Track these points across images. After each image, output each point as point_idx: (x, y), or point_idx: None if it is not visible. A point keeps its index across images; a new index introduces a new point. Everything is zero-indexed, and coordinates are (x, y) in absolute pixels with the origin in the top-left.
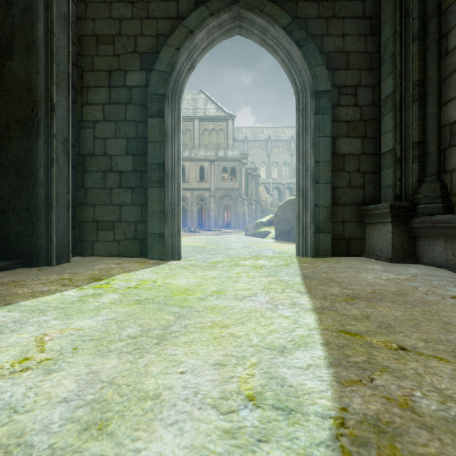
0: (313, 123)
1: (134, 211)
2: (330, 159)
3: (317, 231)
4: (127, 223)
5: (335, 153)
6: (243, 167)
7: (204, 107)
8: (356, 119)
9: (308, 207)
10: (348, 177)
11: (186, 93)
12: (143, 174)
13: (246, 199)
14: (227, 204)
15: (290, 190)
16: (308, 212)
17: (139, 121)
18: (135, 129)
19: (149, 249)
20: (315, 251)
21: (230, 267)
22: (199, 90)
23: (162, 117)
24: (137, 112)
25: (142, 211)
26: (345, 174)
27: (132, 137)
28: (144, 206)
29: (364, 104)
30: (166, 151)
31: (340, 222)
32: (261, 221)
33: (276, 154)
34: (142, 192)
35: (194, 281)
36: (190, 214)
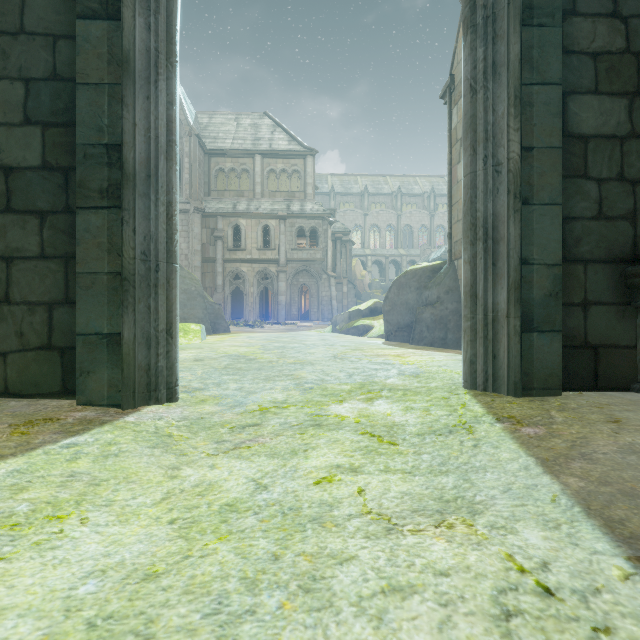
0: (519, 47)
1: (45, 276)
2: (558, 142)
3: (526, 327)
4: (26, 306)
5: (566, 132)
6: (329, 228)
7: (269, 138)
8: (616, 48)
9: (499, 267)
10: (597, 193)
11: (242, 116)
12: (71, 177)
13: (334, 277)
14: (305, 284)
15: (396, 266)
16: (502, 279)
17: (59, 35)
18: (47, 55)
19: (82, 378)
20: (521, 380)
21: (300, 434)
22: (263, 113)
23: (116, 17)
24: (55, 10)
25: (67, 274)
26: (588, 186)
27: (41, 78)
28: (73, 263)
29: (635, 12)
30: (127, 111)
31: (579, 305)
32: (358, 309)
33: (376, 214)
34: (67, 225)
35: (135, 549)
36: (248, 299)
